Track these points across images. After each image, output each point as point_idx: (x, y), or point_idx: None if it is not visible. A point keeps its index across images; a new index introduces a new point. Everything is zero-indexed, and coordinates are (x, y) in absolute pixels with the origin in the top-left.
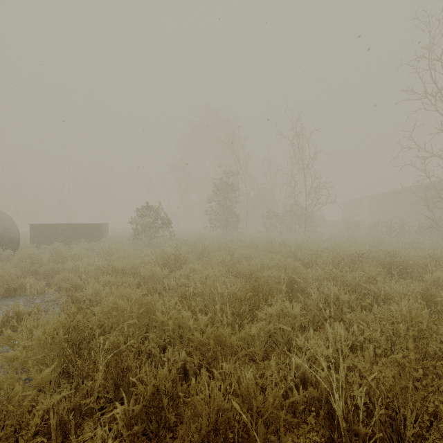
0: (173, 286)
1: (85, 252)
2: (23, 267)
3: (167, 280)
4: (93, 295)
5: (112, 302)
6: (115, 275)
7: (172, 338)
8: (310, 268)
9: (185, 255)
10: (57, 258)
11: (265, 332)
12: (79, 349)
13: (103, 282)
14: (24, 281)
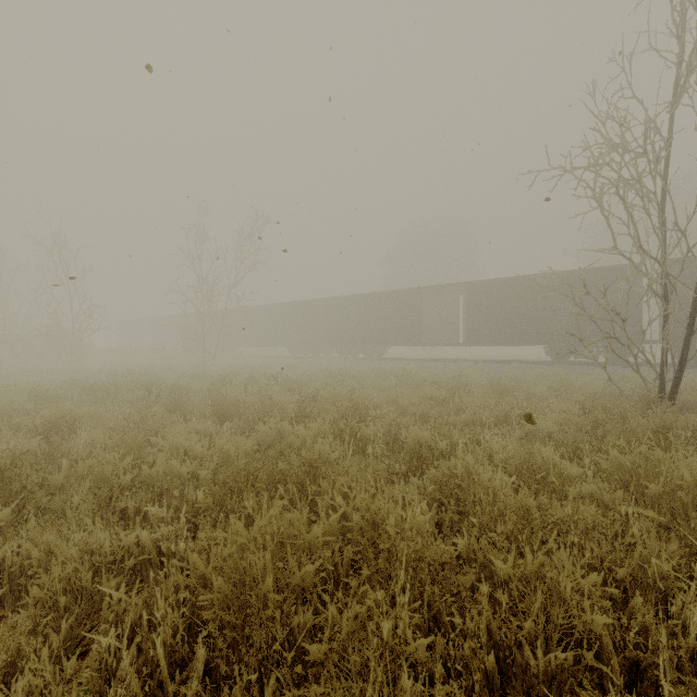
0: None
1: None
2: None
3: None
4: None
5: None
6: None
7: None
8: None
9: None
10: None
11: None
12: None
13: None
14: None
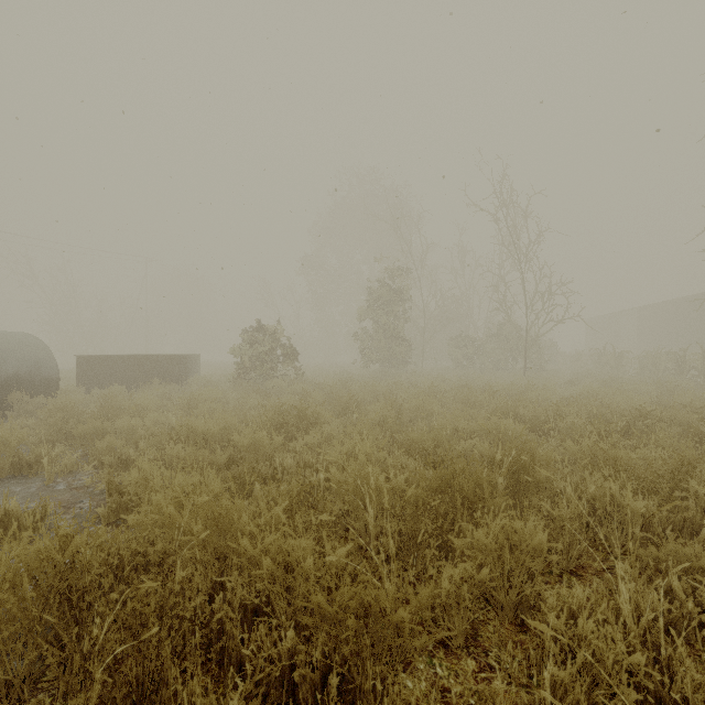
0: (290, 468)
1: (153, 401)
2: (51, 426)
3: (280, 455)
4: (142, 484)
5: (161, 506)
6: (193, 443)
7: (270, 591)
8: (543, 435)
9: (317, 409)
10: (106, 411)
11: (471, 586)
12: (78, 611)
13: (170, 455)
14: (45, 450)
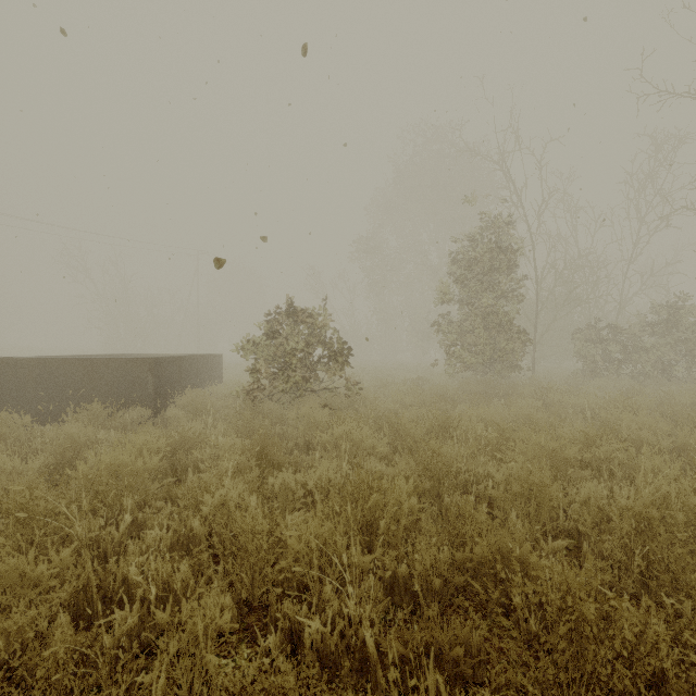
0: None
1: None
2: None
3: None
4: None
5: None
6: None
7: None
8: None
9: None
10: None
11: None
12: None
13: None
14: None
